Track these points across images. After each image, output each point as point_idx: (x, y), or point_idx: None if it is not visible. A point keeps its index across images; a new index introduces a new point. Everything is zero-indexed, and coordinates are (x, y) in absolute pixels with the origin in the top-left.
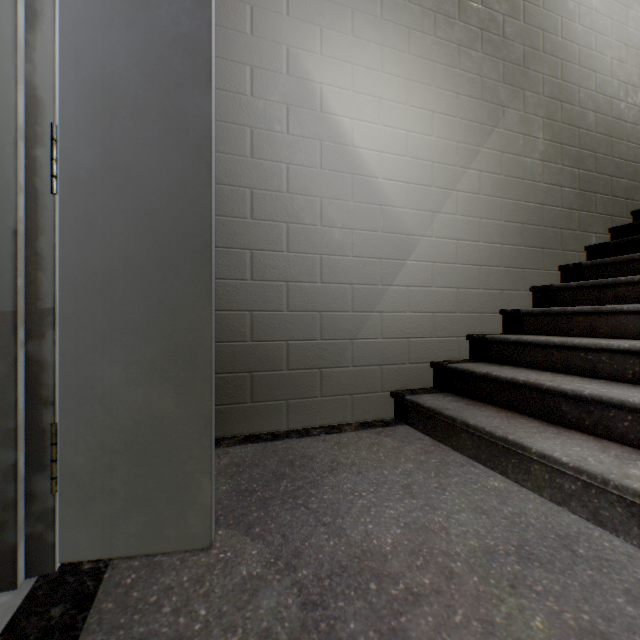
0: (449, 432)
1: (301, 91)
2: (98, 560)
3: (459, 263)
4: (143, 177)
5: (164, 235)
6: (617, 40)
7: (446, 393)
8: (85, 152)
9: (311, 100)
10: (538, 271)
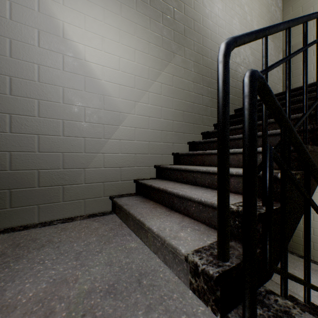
0: (126, 217)
1: (49, 23)
2: None
3: (150, 129)
4: None
5: None
6: (228, 32)
7: (138, 196)
8: None
9: (56, 29)
10: (191, 134)
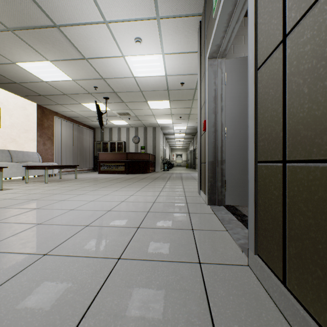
0: None
1: None
2: (231, 205)
3: None
4: (239, 135)
5: (244, 145)
6: None
7: None
8: (229, 131)
9: None
10: None
